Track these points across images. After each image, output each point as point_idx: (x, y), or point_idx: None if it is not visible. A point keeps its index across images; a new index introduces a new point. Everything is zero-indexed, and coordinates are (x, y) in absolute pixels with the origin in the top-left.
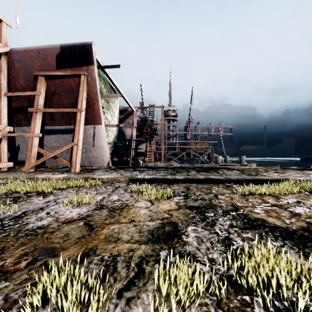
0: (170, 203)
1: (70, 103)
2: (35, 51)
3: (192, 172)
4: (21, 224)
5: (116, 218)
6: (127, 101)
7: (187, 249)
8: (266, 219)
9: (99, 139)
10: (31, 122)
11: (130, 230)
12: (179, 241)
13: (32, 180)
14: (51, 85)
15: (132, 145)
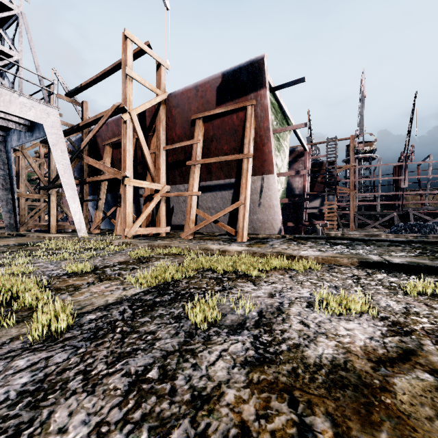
0: None
1: (232, 148)
2: (193, 90)
3: None
4: (289, 346)
5: None
6: (299, 135)
7: None
8: None
9: (268, 195)
10: (190, 178)
11: None
12: None
13: (206, 252)
14: (210, 128)
15: (304, 203)
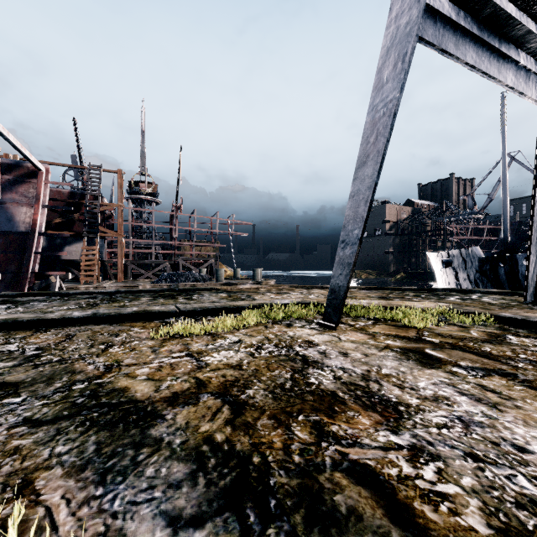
0: None
1: None
2: None
3: (142, 299)
4: None
5: None
6: (17, 144)
7: None
8: (132, 387)
9: None
10: None
11: None
12: None
13: None
14: None
15: (34, 245)
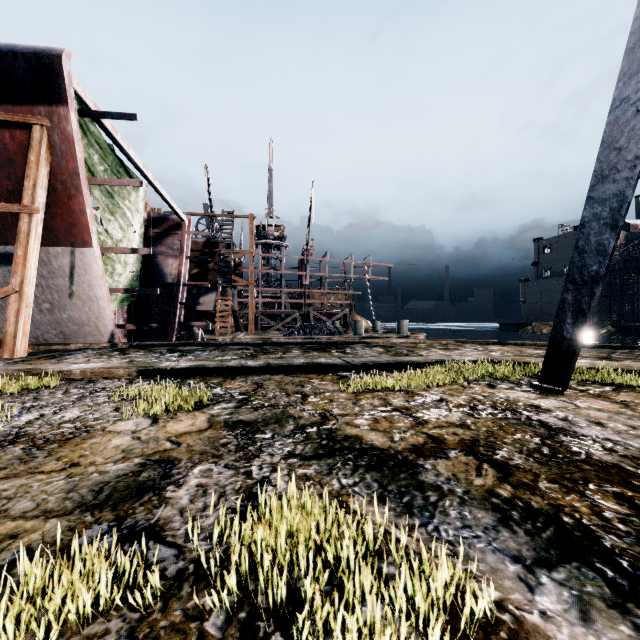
0: (196, 418)
1: (5, 191)
2: None
3: (295, 352)
4: None
5: (34, 462)
6: (167, 198)
7: (158, 515)
8: (364, 435)
9: (87, 281)
10: None
11: (48, 489)
12: (151, 500)
13: None
14: None
15: (179, 296)
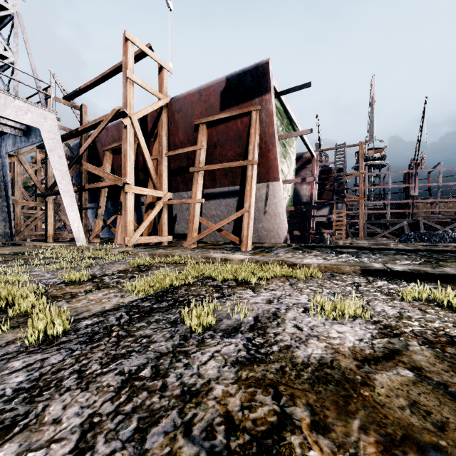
0: None
1: (236, 155)
2: (196, 94)
3: None
4: (281, 347)
5: None
6: (307, 142)
7: None
8: None
9: (274, 203)
10: (193, 185)
11: None
12: None
13: (208, 261)
14: (214, 133)
15: (312, 211)
